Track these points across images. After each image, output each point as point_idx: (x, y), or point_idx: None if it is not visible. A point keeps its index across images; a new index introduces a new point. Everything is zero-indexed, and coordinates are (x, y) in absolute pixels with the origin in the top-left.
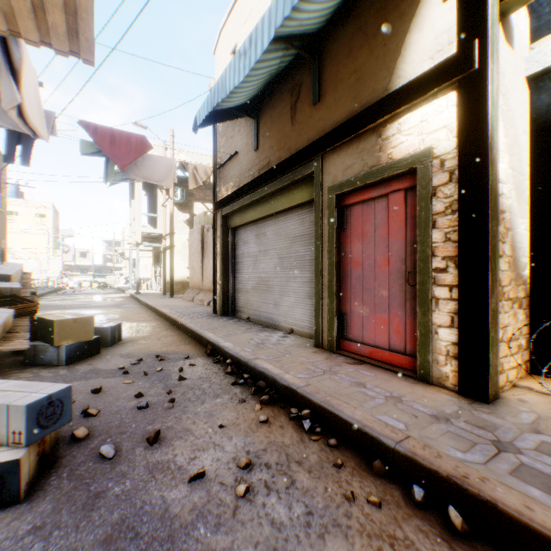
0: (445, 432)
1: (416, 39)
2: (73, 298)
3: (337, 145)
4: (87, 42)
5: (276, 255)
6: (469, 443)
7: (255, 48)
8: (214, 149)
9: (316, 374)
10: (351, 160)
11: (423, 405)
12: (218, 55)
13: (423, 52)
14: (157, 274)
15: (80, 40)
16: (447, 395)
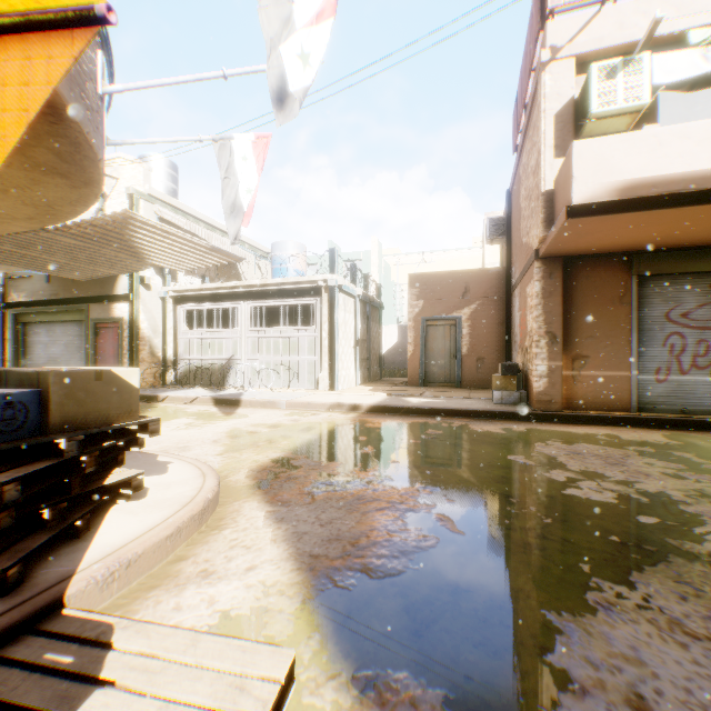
0: None
1: (121, 281)
2: None
3: (96, 303)
4: None
5: (65, 344)
6: None
7: None
8: None
9: None
10: (102, 311)
11: None
12: None
13: (123, 287)
14: None
15: None
16: None
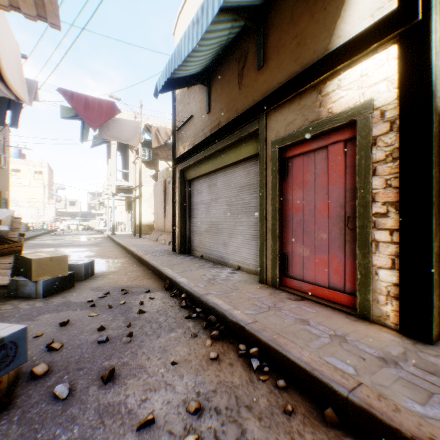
0: (397, 378)
1: None
2: (62, 238)
3: (279, 104)
4: (51, 5)
5: (225, 202)
6: (425, 393)
7: (206, 15)
8: (174, 114)
9: (262, 310)
10: (293, 116)
11: (368, 346)
12: (176, 36)
13: (362, 12)
14: (129, 218)
15: (45, 4)
16: (389, 334)
